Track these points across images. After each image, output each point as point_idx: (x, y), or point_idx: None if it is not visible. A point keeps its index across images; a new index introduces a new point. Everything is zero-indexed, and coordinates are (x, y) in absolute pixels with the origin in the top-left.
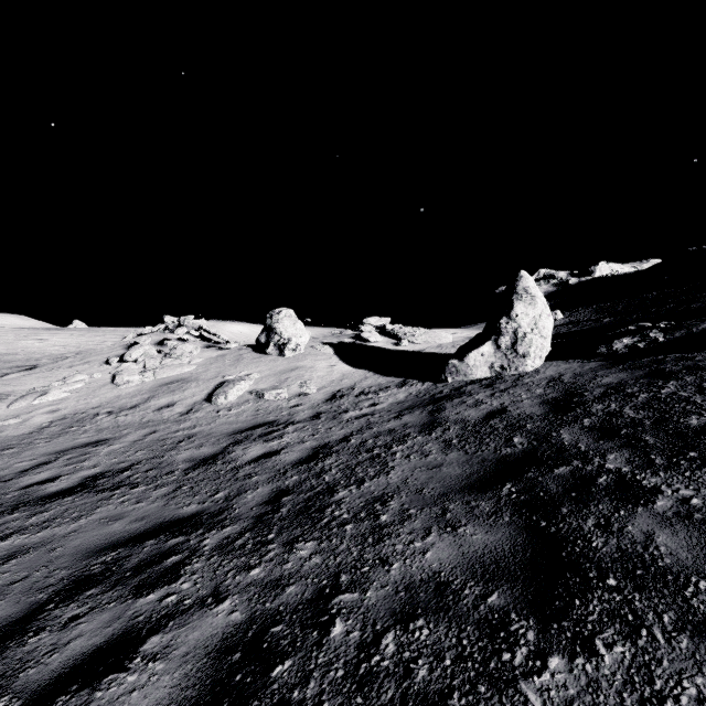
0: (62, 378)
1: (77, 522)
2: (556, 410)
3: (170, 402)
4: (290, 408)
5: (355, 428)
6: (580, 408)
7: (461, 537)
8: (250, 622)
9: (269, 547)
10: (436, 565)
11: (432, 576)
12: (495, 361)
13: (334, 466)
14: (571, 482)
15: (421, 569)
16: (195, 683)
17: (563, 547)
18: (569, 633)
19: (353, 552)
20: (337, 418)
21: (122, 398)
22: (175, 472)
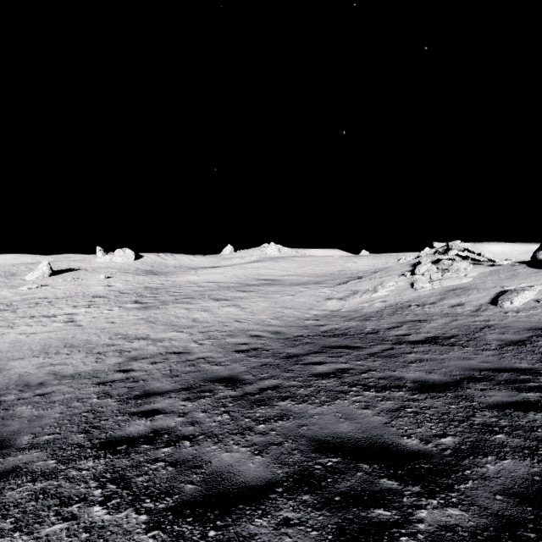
0: (379, 284)
1: (443, 355)
2: None
3: (459, 302)
4: None
5: None
6: None
7: None
8: None
9: None
10: None
11: None
12: None
13: None
14: None
15: None
16: None
17: None
18: None
19: None
20: None
21: (422, 297)
22: (491, 345)
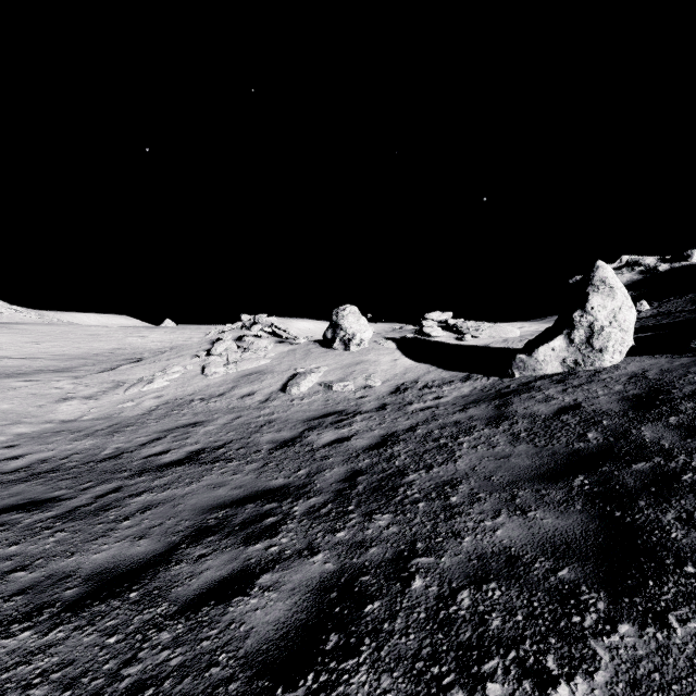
0: (162, 369)
1: (190, 486)
2: (637, 407)
3: (250, 391)
4: (357, 399)
5: (421, 419)
6: (666, 406)
7: (531, 520)
8: (342, 571)
9: (350, 516)
10: (506, 541)
11: (503, 550)
12: (568, 356)
13: (403, 452)
14: (651, 478)
15: (492, 544)
16: (303, 609)
17: (638, 536)
18: (641, 607)
19: (426, 525)
20: (402, 410)
21: (211, 387)
22: (261, 451)
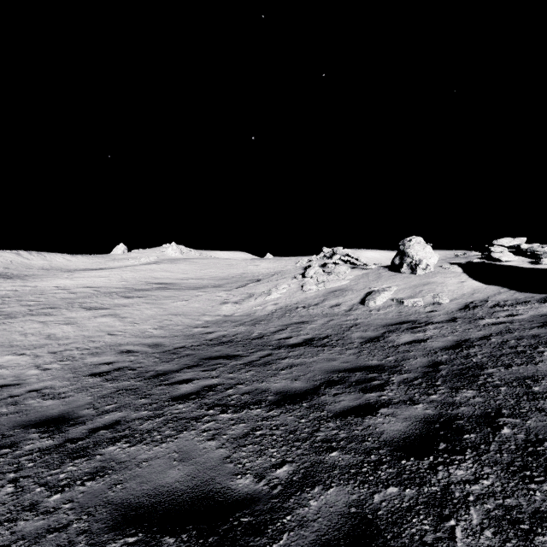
0: (274, 287)
1: (313, 358)
2: None
3: (337, 303)
4: (427, 313)
5: (494, 331)
6: None
7: None
8: (440, 415)
9: (439, 388)
10: None
11: None
12: None
13: (479, 353)
14: None
15: None
16: (416, 428)
17: None
18: None
19: (510, 401)
20: (472, 323)
21: (309, 299)
22: (354, 343)
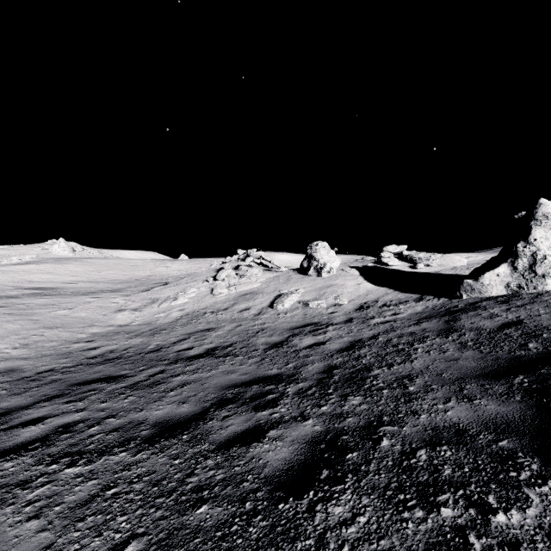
0: (183, 290)
1: (211, 372)
2: None
3: (247, 307)
4: (328, 314)
5: (381, 330)
6: None
7: (476, 406)
8: (327, 432)
9: (330, 397)
10: (455, 419)
11: (453, 425)
12: (512, 280)
13: (368, 354)
14: None
15: (444, 420)
16: (302, 453)
17: None
18: None
19: (390, 405)
20: (365, 322)
21: (218, 303)
22: (258, 350)
